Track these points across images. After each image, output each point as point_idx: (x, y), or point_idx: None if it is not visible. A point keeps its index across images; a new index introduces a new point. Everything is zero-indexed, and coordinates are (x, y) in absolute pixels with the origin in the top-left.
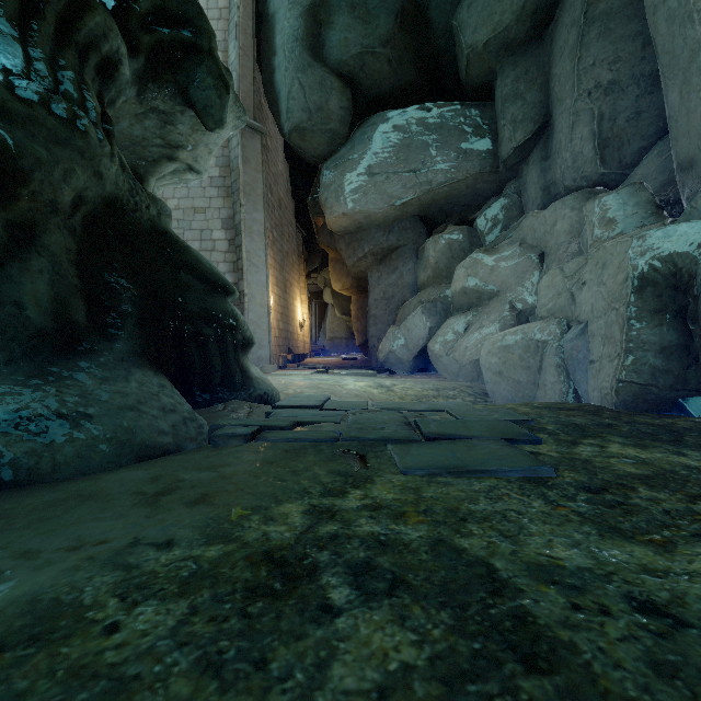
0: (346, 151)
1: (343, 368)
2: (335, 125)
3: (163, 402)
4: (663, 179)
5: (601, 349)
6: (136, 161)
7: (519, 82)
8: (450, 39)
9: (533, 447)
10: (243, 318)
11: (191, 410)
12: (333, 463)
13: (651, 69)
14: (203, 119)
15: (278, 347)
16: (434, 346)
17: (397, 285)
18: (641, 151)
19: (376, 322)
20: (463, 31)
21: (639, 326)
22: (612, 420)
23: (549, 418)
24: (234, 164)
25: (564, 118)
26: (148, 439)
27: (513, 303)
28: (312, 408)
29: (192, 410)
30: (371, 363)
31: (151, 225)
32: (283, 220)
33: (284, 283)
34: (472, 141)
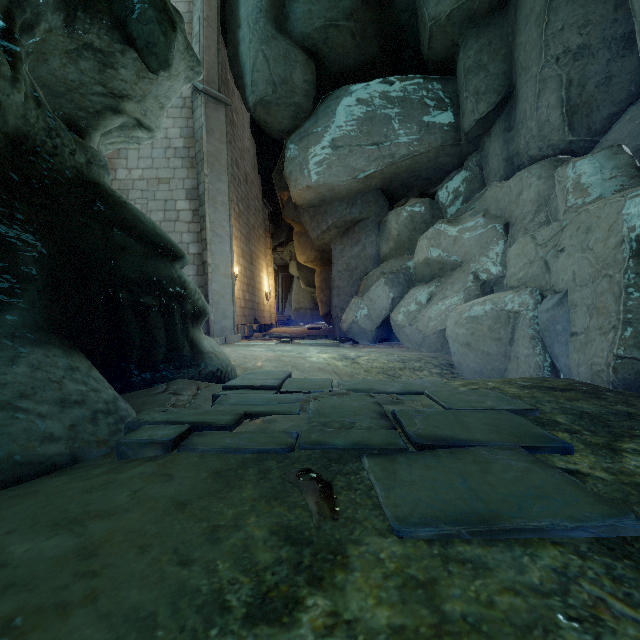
0: (310, 125)
1: (307, 338)
2: (299, 99)
3: (67, 391)
4: (636, 144)
5: (588, 321)
6: (75, 112)
7: (482, 54)
8: (413, 14)
9: (565, 459)
10: (194, 285)
11: (112, 397)
12: (281, 506)
13: (623, 31)
14: (145, 59)
15: (244, 317)
16: (397, 316)
17: (359, 257)
18: (611, 117)
19: (339, 293)
20: (427, 3)
21: (639, 295)
22: (625, 405)
23: (550, 404)
24: (198, 135)
25: (530, 87)
26: (20, 452)
27: (477, 274)
28: (269, 388)
29: (114, 397)
30: (335, 332)
31: (77, 173)
32: (249, 194)
33: (250, 255)
34: (434, 115)
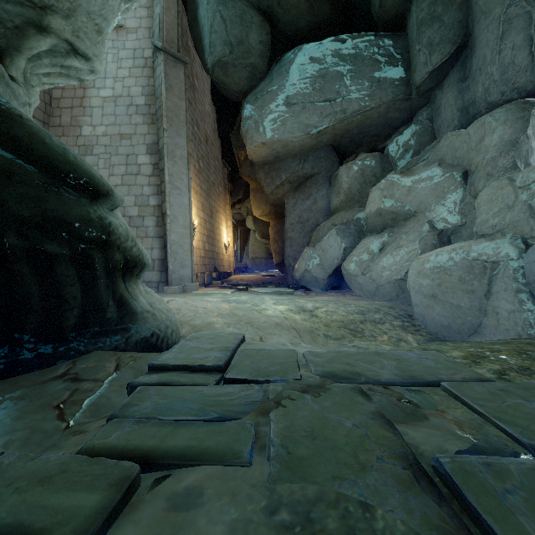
0: (265, 85)
1: (262, 285)
2: (255, 59)
3: None
4: None
5: None
6: None
7: (436, 5)
8: None
9: None
10: (125, 230)
11: None
12: None
13: None
14: None
15: (204, 266)
16: (349, 266)
17: (311, 210)
18: None
19: (292, 244)
20: None
21: None
22: None
23: None
24: (158, 92)
25: (491, 30)
26: None
27: (432, 223)
28: (211, 369)
29: None
30: (287, 280)
31: None
32: (209, 154)
33: (210, 209)
34: (385, 70)
